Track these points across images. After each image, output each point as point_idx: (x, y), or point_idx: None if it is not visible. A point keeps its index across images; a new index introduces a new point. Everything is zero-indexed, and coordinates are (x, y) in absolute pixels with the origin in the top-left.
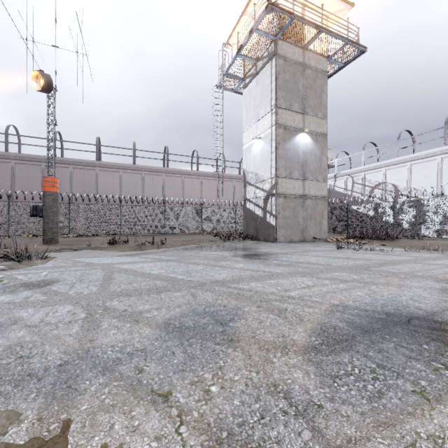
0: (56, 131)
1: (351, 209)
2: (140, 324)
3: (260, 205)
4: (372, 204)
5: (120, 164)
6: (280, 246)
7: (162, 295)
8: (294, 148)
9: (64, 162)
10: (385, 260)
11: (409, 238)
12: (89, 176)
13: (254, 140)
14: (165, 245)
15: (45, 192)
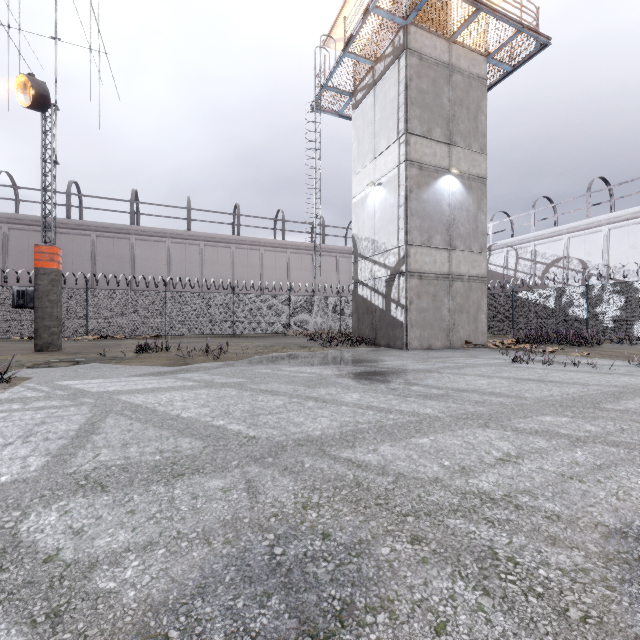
0: (71, 181)
1: (517, 297)
2: (56, 639)
3: (380, 290)
4: (552, 289)
5: (166, 231)
6: (414, 355)
7: (177, 486)
8: (435, 199)
9: (82, 226)
10: (613, 384)
11: (614, 342)
12: (120, 248)
13: (370, 188)
14: (227, 354)
15: (38, 269)
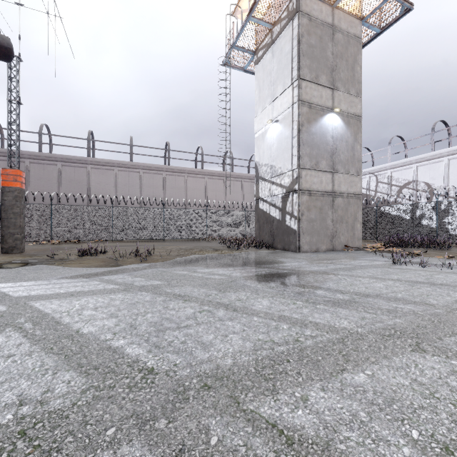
0: (42, 124)
1: (380, 211)
2: None
3: (277, 205)
4: (408, 204)
5: (114, 161)
6: (307, 257)
7: None
8: (321, 132)
9: (50, 158)
10: None
11: None
12: (79, 174)
13: (269, 124)
14: (153, 256)
15: (4, 187)
